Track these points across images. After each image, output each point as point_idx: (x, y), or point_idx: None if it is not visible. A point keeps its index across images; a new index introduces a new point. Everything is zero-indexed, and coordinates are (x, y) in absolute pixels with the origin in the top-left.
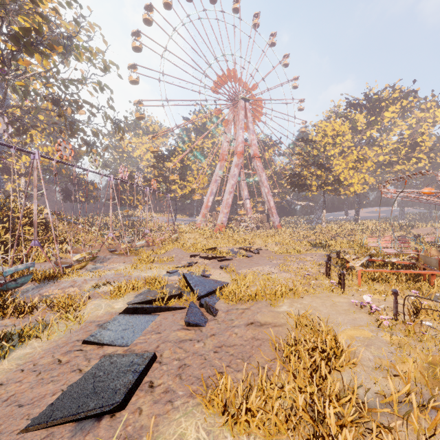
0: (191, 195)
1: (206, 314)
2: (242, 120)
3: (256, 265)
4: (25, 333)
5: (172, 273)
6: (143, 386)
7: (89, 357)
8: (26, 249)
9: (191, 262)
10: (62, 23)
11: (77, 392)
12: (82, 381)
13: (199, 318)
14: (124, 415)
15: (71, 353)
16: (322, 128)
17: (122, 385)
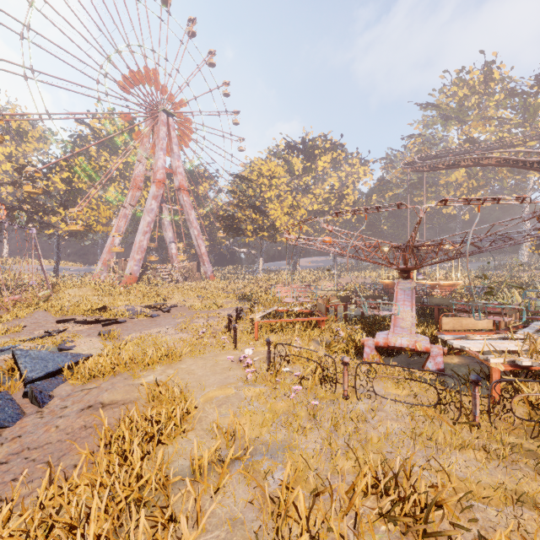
0: (87, 233)
1: (28, 406)
2: (163, 139)
3: (156, 326)
4: None
5: (4, 352)
6: None
7: None
8: None
9: (52, 331)
10: None
11: None
12: None
13: (5, 416)
14: None
15: None
16: (257, 166)
17: None
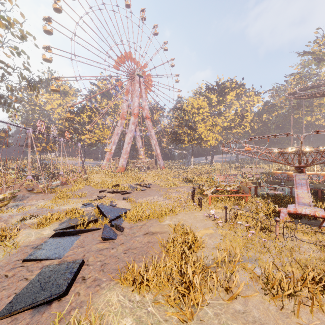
0: (97, 144)
1: (116, 231)
2: (137, 90)
3: (148, 195)
4: None
5: (87, 205)
6: (78, 280)
7: (31, 270)
8: None
9: (101, 196)
10: None
11: (28, 292)
12: (30, 285)
13: (111, 234)
14: (68, 298)
15: (14, 269)
16: (191, 102)
17: (63, 281)
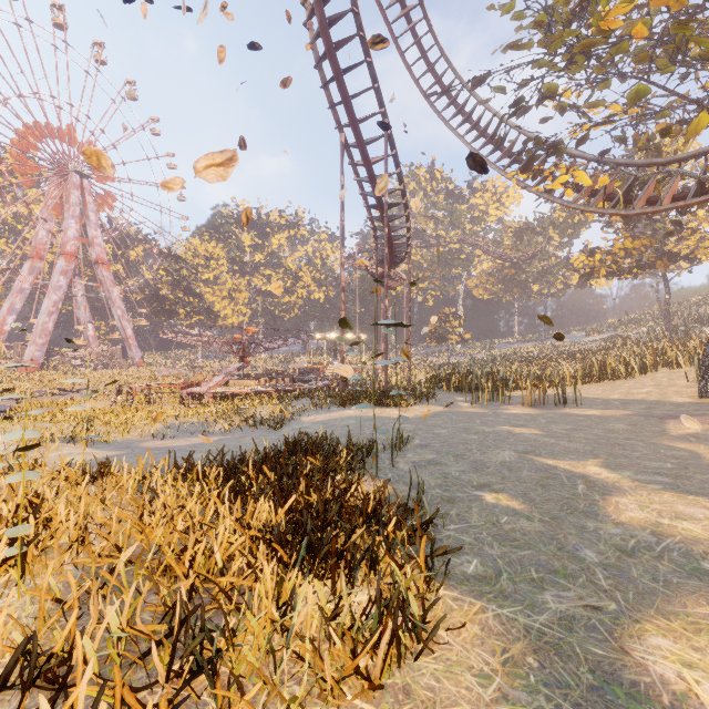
0: None
1: None
2: (75, 205)
3: (65, 398)
4: None
5: None
6: None
7: None
8: None
9: None
10: None
11: None
12: None
13: None
14: None
15: None
16: (192, 247)
17: None
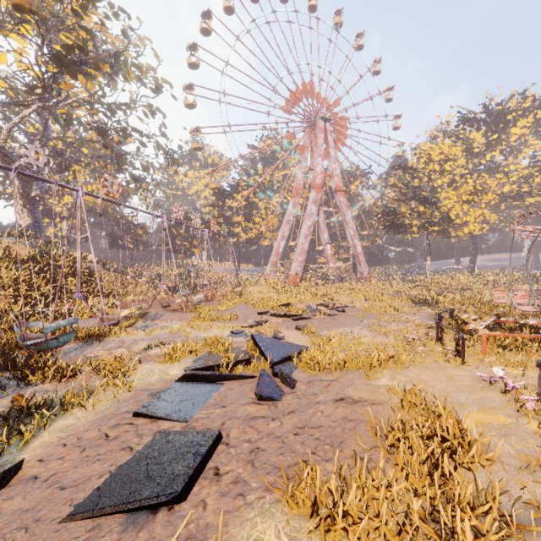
0: (258, 240)
1: (281, 385)
2: (321, 145)
3: (342, 325)
4: (67, 401)
5: (237, 334)
6: (207, 472)
7: (141, 433)
8: (69, 303)
9: (260, 321)
10: (109, 37)
11: (127, 476)
12: (133, 463)
13: (272, 390)
14: (185, 509)
15: (120, 426)
16: (425, 152)
17: (181, 470)
